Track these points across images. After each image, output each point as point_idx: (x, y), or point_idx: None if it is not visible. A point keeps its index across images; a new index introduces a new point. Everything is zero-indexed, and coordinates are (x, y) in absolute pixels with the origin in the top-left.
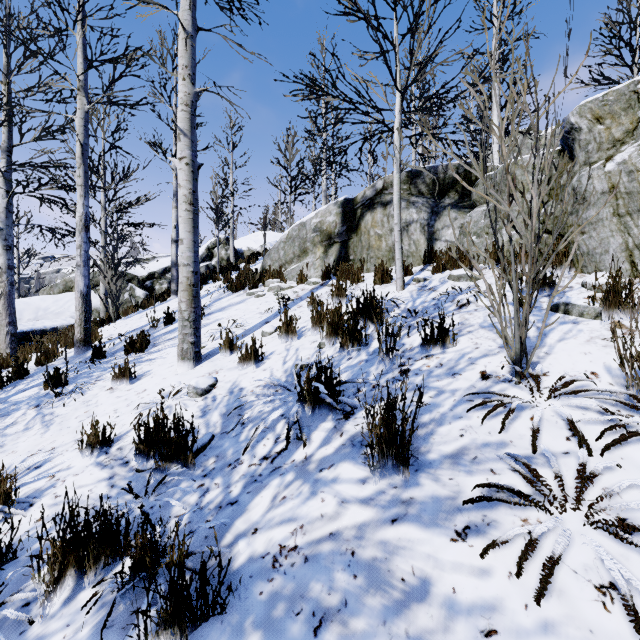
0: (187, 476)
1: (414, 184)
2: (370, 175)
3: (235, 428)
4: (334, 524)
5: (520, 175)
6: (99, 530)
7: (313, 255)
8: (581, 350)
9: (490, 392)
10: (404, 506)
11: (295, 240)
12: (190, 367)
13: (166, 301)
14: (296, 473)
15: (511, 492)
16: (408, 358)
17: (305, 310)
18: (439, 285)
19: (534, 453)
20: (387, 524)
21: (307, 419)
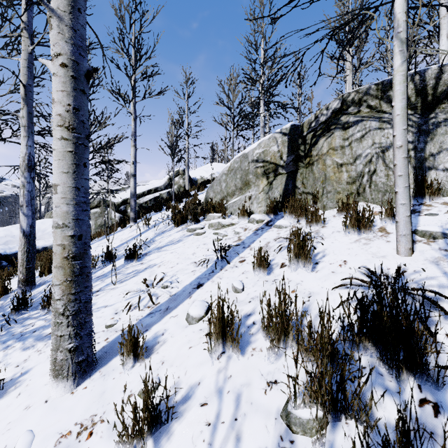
0: None
1: (387, 98)
2: (300, 113)
3: None
4: None
5: None
6: None
7: (256, 188)
8: None
9: None
10: None
11: (237, 172)
12: (67, 389)
13: (125, 227)
14: None
15: None
16: None
17: (249, 270)
18: None
19: None
20: None
21: None
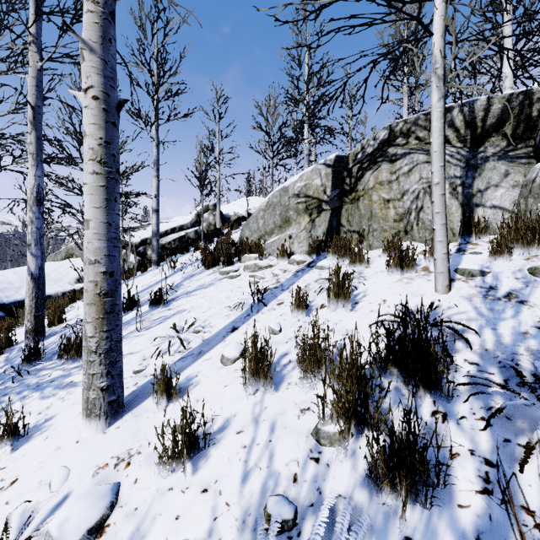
0: None
1: None
2: (351, 139)
3: None
4: None
5: None
6: None
7: (297, 225)
8: None
9: None
10: None
11: (276, 208)
12: (99, 429)
13: (146, 272)
14: None
15: None
16: None
17: (287, 312)
18: (524, 289)
19: None
20: None
21: None
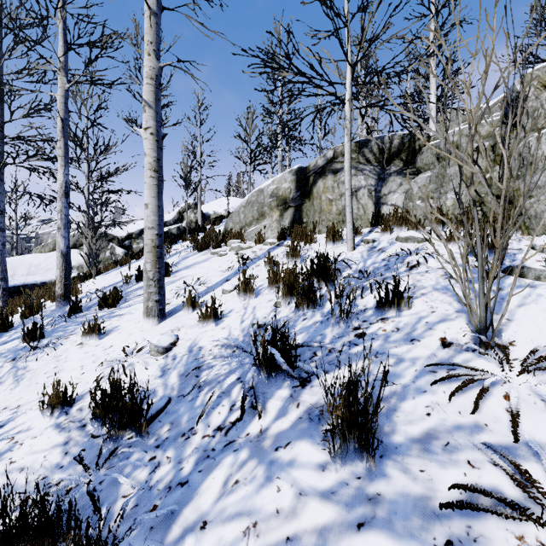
0: (140, 445)
1: (362, 153)
2: (320, 148)
3: (191, 391)
4: (291, 525)
5: (464, 143)
6: (34, 522)
7: (270, 218)
8: (545, 317)
9: (455, 364)
10: (371, 505)
11: (254, 205)
12: (154, 323)
13: (141, 259)
14: (250, 450)
15: (503, 503)
16: (363, 321)
17: (262, 269)
18: (388, 246)
19: (516, 442)
20: (352, 530)
21: (263, 385)
